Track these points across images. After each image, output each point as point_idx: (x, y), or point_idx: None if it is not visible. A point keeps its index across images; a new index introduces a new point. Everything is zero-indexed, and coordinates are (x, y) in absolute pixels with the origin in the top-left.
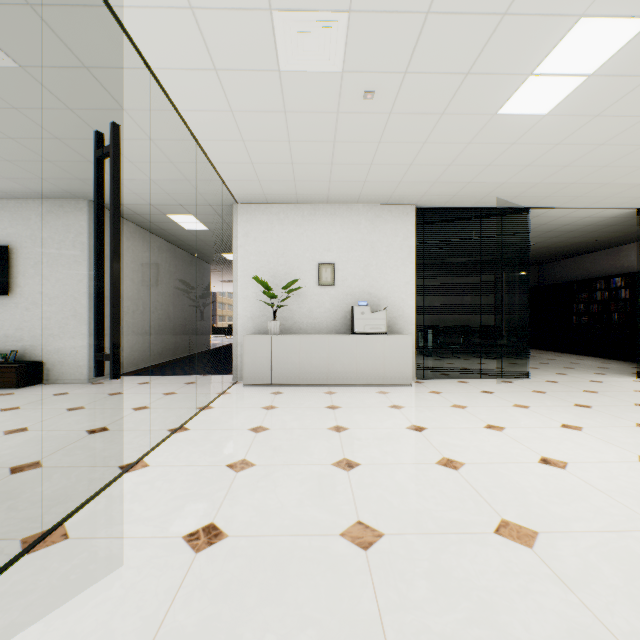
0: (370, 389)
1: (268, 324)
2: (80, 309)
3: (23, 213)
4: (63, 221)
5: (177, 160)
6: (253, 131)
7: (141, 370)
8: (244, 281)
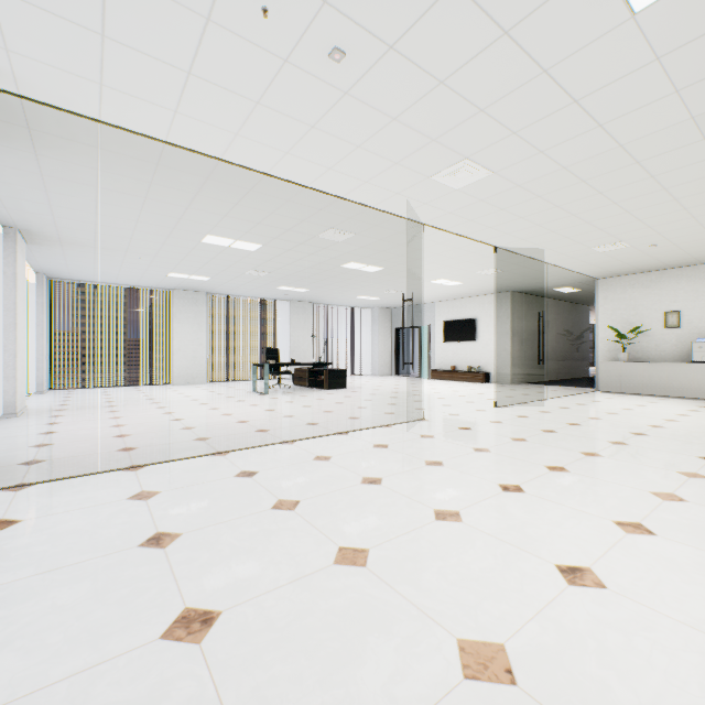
0: (702, 401)
1: (618, 355)
2: (506, 347)
3: (481, 302)
4: (498, 304)
5: (557, 275)
6: (595, 262)
7: (535, 382)
8: (603, 328)
